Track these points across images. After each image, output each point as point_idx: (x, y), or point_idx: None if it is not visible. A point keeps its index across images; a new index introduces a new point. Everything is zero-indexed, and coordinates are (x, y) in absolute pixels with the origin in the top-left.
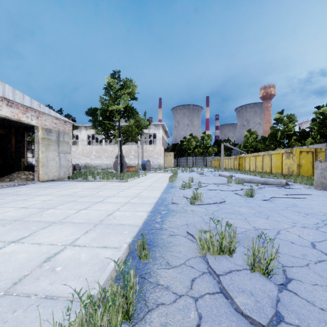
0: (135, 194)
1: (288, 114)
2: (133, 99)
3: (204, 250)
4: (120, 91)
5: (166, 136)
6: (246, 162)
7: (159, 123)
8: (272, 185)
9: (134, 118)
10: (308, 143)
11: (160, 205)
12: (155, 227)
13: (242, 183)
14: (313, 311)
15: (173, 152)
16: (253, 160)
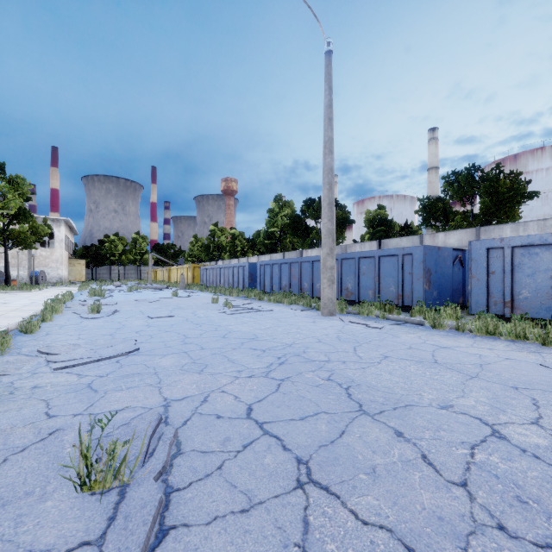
0: (53, 294)
1: (221, 227)
2: (26, 201)
3: (90, 296)
4: (8, 191)
5: (72, 233)
6: (173, 274)
7: (61, 218)
8: (159, 289)
9: (28, 222)
10: (227, 258)
11: (74, 295)
12: (74, 297)
13: (141, 289)
14: (108, 298)
15: (85, 259)
16: (176, 272)
